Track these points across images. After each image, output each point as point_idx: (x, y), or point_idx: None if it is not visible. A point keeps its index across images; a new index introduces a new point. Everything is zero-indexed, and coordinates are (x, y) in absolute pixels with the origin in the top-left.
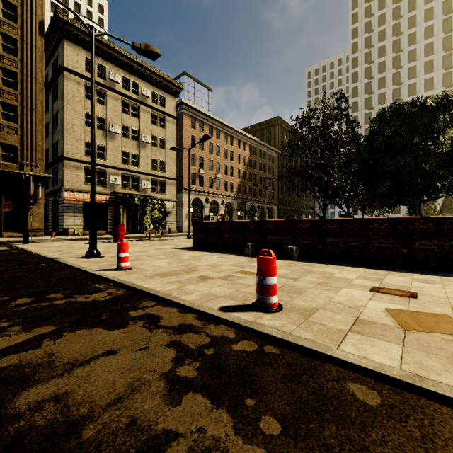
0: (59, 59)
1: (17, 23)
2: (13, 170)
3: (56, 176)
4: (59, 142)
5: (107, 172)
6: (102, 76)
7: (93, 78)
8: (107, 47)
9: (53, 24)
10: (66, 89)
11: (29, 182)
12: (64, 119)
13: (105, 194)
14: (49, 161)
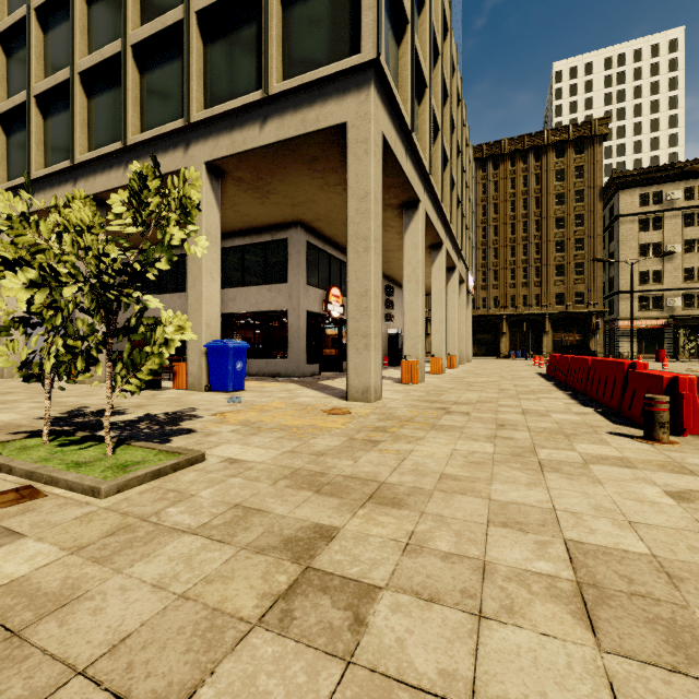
0: (614, 207)
1: (583, 202)
2: (581, 310)
3: (612, 307)
4: (614, 278)
5: (664, 295)
6: (657, 202)
7: (631, 285)
8: (663, 172)
9: (609, 183)
10: (620, 233)
11: (597, 325)
12: (619, 259)
13: (660, 318)
14: (606, 294)
